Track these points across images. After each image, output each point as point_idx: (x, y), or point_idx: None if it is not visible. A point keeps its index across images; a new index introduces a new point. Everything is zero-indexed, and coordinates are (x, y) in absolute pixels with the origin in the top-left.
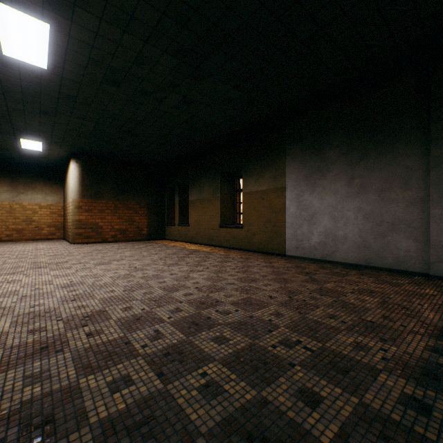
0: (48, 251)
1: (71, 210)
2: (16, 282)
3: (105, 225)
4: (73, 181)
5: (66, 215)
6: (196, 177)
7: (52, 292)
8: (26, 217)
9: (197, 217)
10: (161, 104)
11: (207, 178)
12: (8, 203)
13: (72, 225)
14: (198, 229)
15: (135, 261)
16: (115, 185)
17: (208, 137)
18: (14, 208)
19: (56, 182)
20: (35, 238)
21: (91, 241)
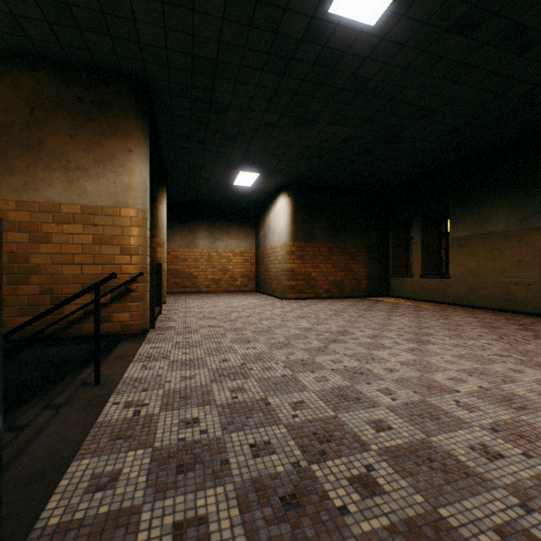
0: (278, 309)
1: (281, 256)
2: (375, 376)
3: (318, 276)
4: (284, 220)
5: (264, 263)
6: (470, 200)
7: (530, 424)
8: (221, 265)
9: (472, 264)
10: (520, 56)
11: (501, 199)
12: (206, 250)
13: (282, 275)
14: (474, 283)
15: (469, 341)
16: (328, 223)
17: (535, 122)
18: (211, 255)
19: (248, 225)
20: (229, 290)
21: (302, 297)
